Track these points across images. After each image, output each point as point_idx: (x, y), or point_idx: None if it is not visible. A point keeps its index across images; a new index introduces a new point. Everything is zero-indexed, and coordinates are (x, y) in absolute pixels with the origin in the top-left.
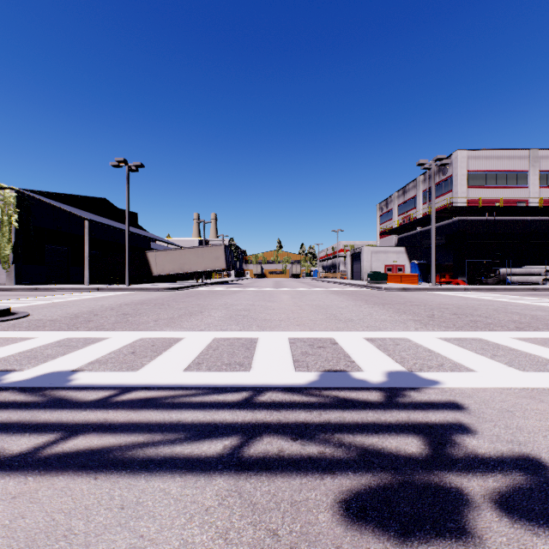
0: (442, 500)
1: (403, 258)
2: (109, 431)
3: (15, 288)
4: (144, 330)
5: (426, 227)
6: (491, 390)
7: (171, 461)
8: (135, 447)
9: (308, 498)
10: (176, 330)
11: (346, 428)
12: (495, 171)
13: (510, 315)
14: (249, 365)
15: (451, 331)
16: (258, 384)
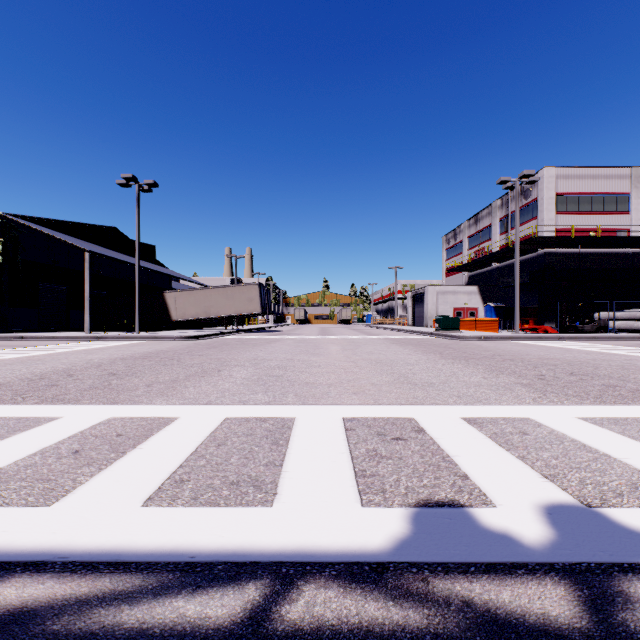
0: None
1: (476, 300)
2: None
3: None
4: (122, 403)
5: (504, 263)
6: None
7: None
8: None
9: None
10: (170, 403)
11: None
12: (589, 193)
13: None
14: (272, 487)
15: (591, 405)
16: (286, 552)
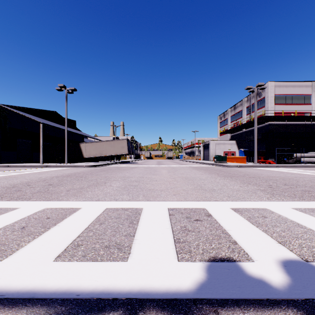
0: None
1: (234, 147)
2: None
3: None
4: (52, 200)
5: (248, 129)
6: None
7: None
8: None
9: None
10: (78, 200)
11: None
12: (291, 94)
13: None
14: (128, 249)
15: (298, 201)
16: (133, 291)
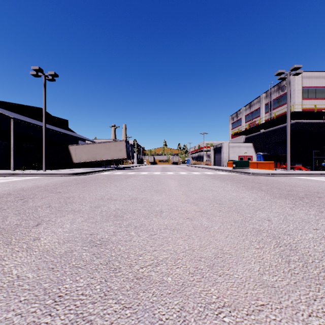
0: None
1: (251, 151)
2: None
3: None
4: None
5: (268, 129)
6: None
7: None
8: None
9: None
10: None
11: None
12: (322, 87)
13: None
14: None
15: None
16: None
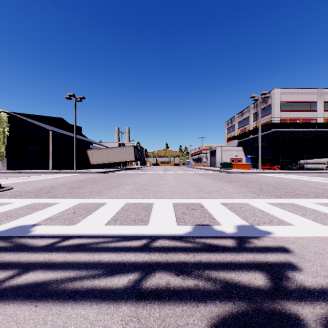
0: (285, 325)
1: (241, 154)
2: (50, 269)
3: (6, 172)
4: (82, 198)
5: (255, 135)
6: (306, 238)
7: (91, 291)
8: (67, 281)
9: (188, 323)
10: (102, 198)
11: (213, 266)
12: (297, 101)
13: (309, 188)
14: (147, 221)
15: (274, 198)
16: (153, 234)
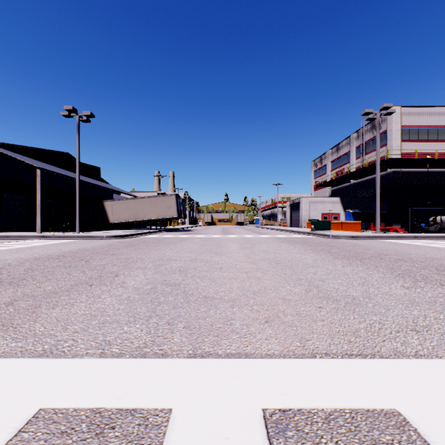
0: None
1: (338, 208)
2: None
3: None
4: None
5: (360, 180)
6: None
7: None
8: None
9: None
10: None
11: None
12: (427, 126)
13: None
14: None
15: None
16: None
